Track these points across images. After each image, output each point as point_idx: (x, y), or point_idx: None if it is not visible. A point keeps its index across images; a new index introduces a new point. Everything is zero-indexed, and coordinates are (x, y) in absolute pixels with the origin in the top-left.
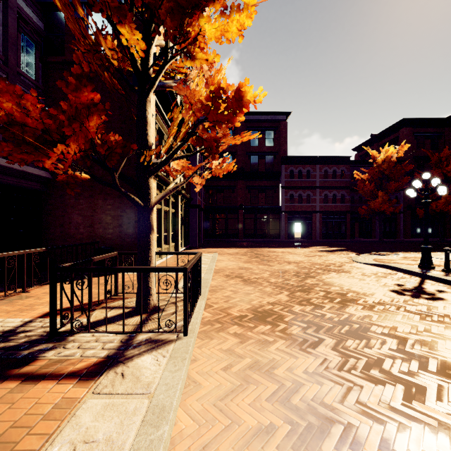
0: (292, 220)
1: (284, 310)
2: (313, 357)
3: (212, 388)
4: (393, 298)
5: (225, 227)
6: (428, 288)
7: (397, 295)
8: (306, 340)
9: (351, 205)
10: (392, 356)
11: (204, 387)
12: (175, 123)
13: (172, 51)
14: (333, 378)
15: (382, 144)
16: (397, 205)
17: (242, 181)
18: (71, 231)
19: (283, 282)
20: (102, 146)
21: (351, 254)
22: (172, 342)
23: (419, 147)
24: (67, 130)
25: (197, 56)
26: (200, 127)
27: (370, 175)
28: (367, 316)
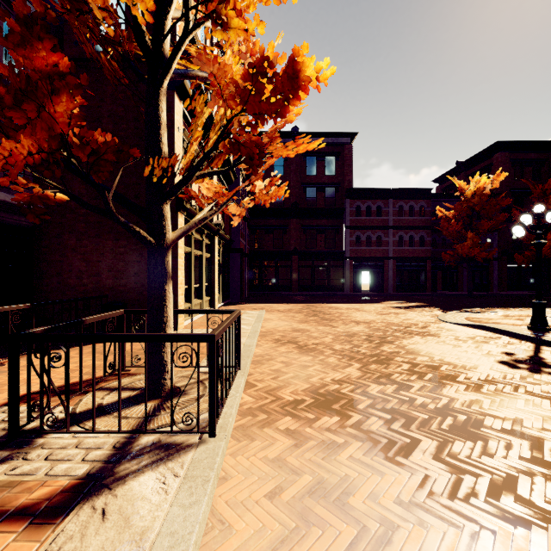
0: (359, 269)
1: (356, 391)
2: (406, 473)
3: (249, 535)
4: (505, 373)
5: (275, 278)
6: (548, 358)
7: (509, 369)
8: (393, 442)
9: (432, 249)
10: (528, 471)
11: (236, 533)
12: (200, 122)
13: (195, 16)
14: (444, 514)
15: (471, 174)
16: (489, 249)
17: (296, 219)
18: (72, 281)
19: (352, 349)
20: (83, 149)
21: (435, 311)
22: (191, 447)
23: (517, 177)
24: (16, 115)
25: (232, 24)
26: (235, 125)
27: (457, 211)
28: (475, 400)
